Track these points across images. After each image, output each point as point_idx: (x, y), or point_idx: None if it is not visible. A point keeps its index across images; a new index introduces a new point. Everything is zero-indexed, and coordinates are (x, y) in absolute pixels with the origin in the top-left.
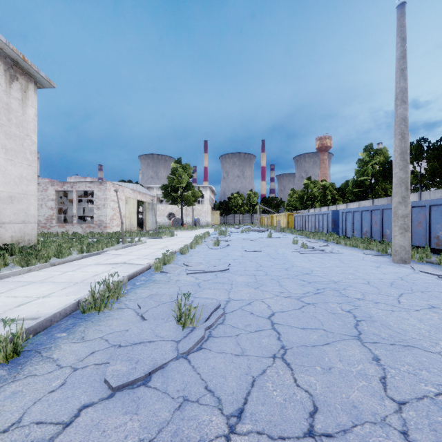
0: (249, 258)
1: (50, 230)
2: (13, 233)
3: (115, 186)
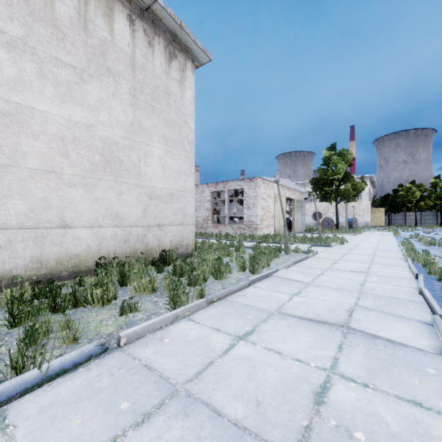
0: None
1: (206, 230)
2: (172, 237)
3: (265, 182)
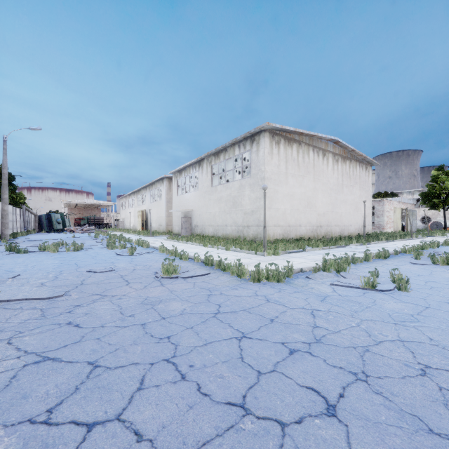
0: None
1: None
2: (366, 230)
3: (388, 201)
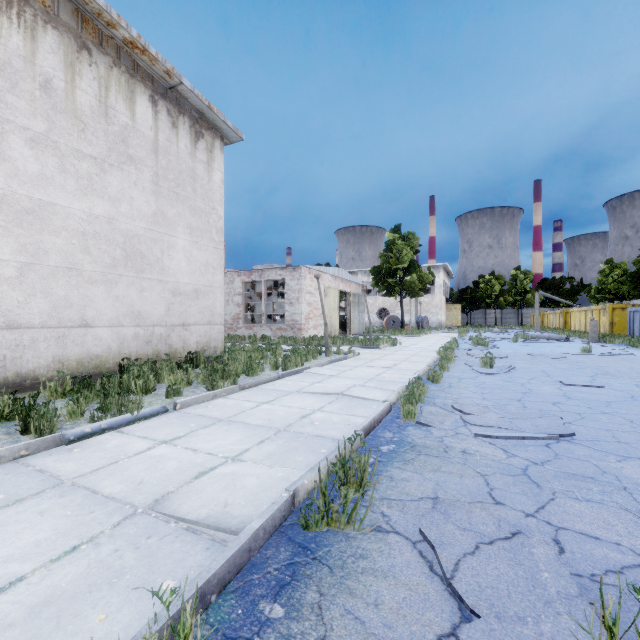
0: (592, 404)
1: (237, 332)
2: (198, 338)
3: (311, 271)
